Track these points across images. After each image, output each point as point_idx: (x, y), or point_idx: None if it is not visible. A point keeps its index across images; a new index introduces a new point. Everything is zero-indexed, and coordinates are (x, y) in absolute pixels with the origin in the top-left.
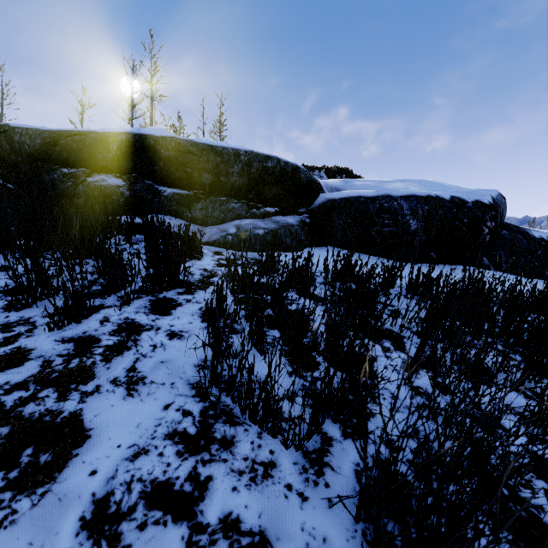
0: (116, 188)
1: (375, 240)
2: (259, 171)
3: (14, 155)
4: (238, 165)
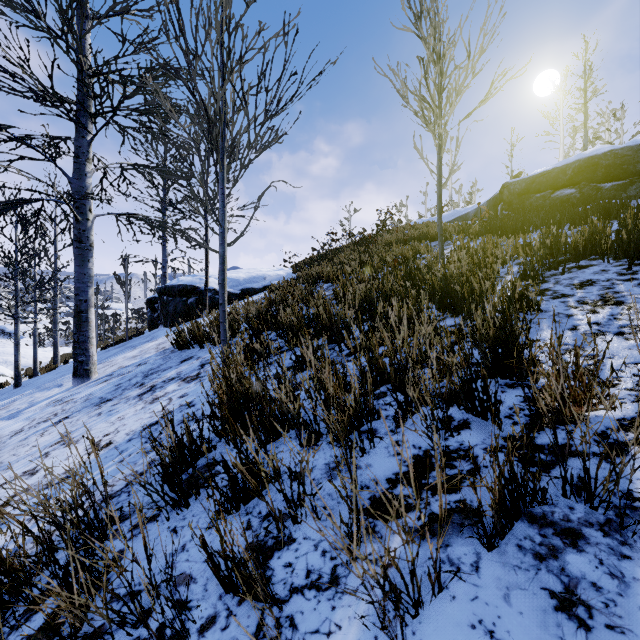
0: (570, 195)
1: None
2: None
3: (510, 197)
4: None
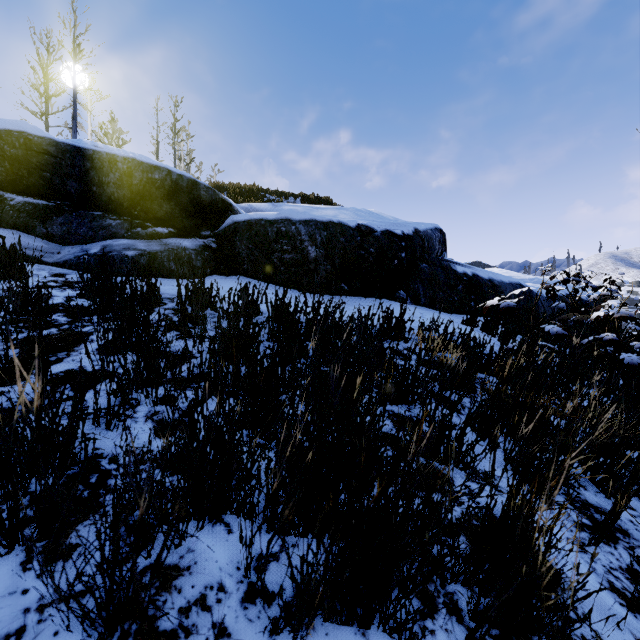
0: None
1: (279, 268)
2: (143, 183)
3: None
4: (115, 174)
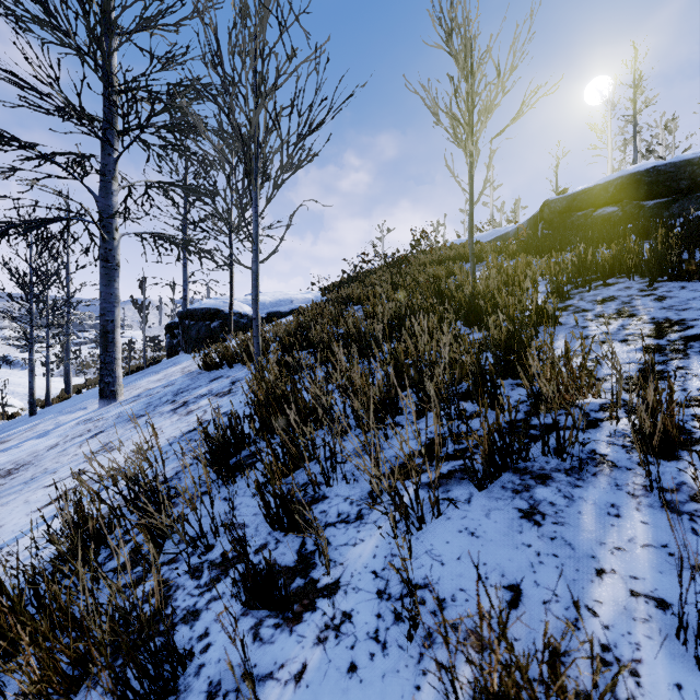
0: (612, 213)
1: None
2: None
3: (550, 215)
4: None
